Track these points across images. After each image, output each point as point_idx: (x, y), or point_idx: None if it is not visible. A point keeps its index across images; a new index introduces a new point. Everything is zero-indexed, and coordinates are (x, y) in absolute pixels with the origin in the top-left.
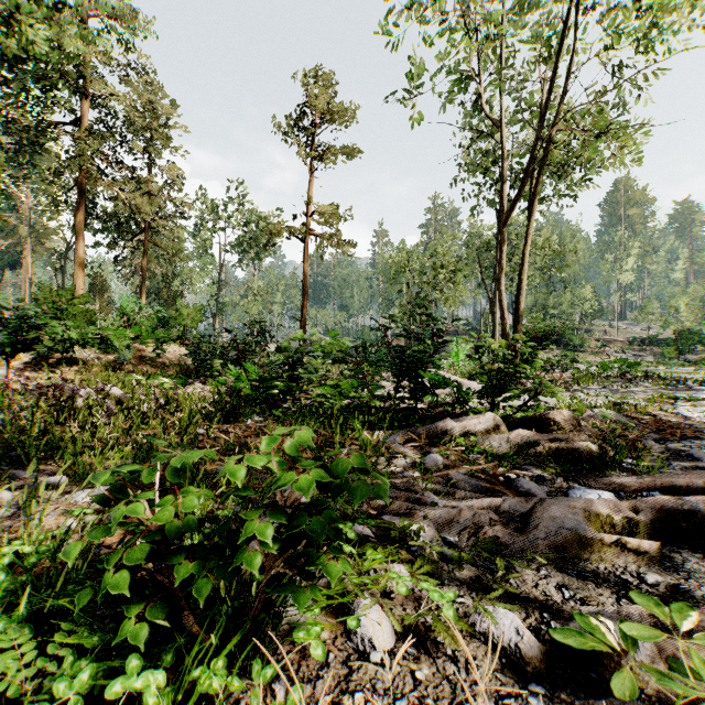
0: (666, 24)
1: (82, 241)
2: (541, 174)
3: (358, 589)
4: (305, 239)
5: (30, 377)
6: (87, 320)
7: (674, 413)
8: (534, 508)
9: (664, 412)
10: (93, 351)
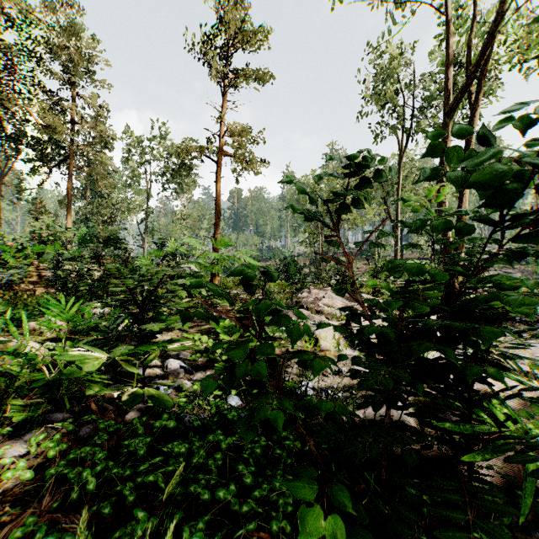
0: None
1: None
2: (488, 59)
3: None
4: (218, 160)
5: None
6: None
7: None
8: None
9: None
10: None
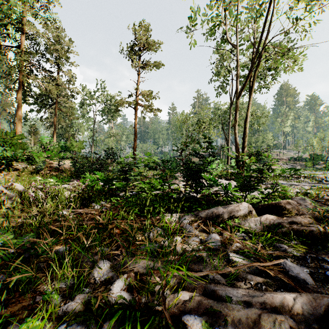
0: None
1: (20, 107)
2: (255, 73)
3: None
4: (135, 108)
5: None
6: (21, 147)
7: None
8: None
9: None
10: (24, 164)
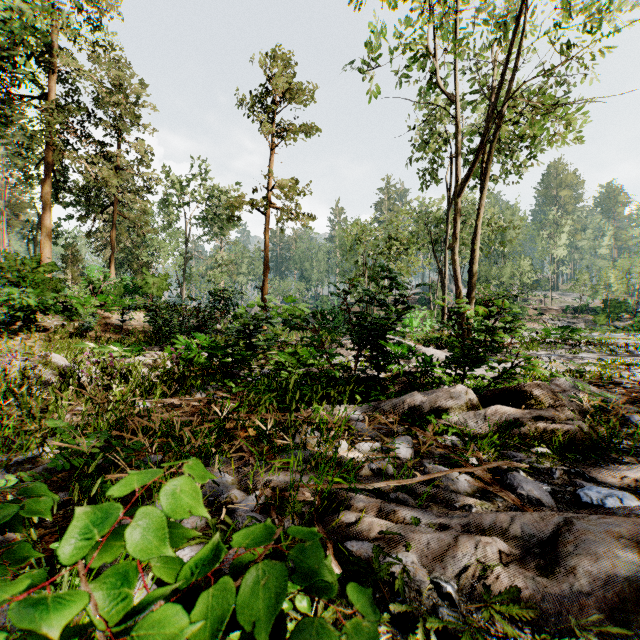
0: (613, 4)
1: (49, 212)
2: (493, 148)
3: None
4: (267, 212)
5: None
6: (52, 287)
7: (636, 381)
8: (560, 535)
9: (627, 380)
10: (57, 319)
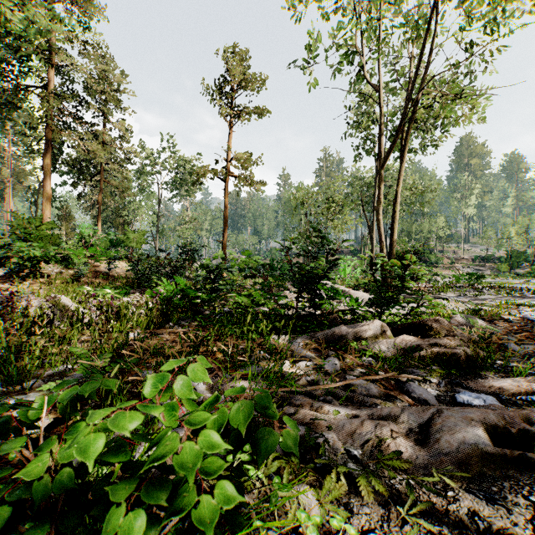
0: (508, 11)
1: (49, 180)
2: (410, 128)
3: (264, 529)
4: (226, 179)
5: (3, 288)
6: (52, 242)
7: (521, 317)
8: (433, 419)
9: (513, 317)
10: (56, 267)
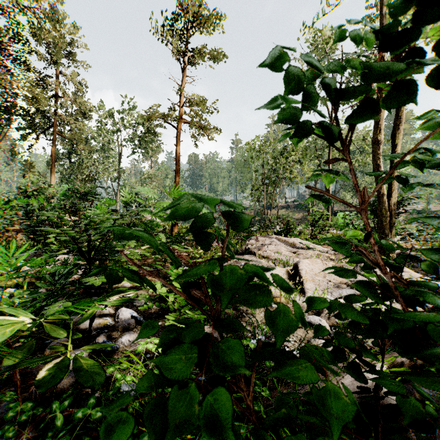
0: None
1: None
2: None
3: None
4: (177, 126)
5: None
6: None
7: None
8: None
9: None
10: None
